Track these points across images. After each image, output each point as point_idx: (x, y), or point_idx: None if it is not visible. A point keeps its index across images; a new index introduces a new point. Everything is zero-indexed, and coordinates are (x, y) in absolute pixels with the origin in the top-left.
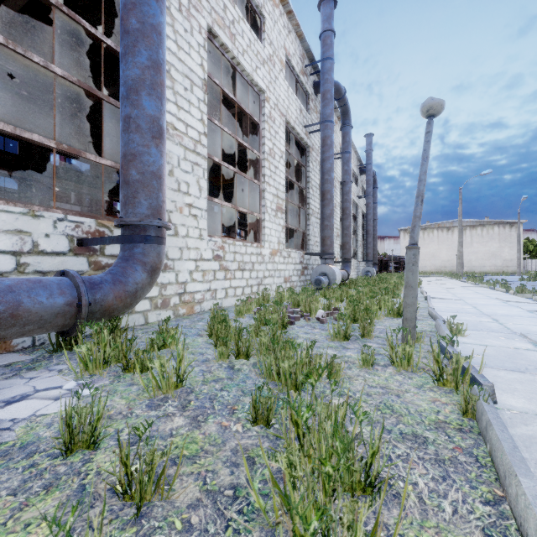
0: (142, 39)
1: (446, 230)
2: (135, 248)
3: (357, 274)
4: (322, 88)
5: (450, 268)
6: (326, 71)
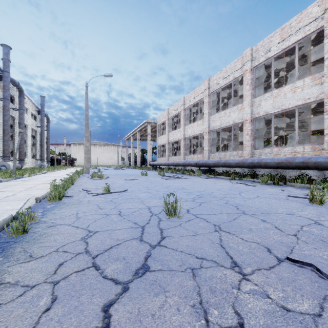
0: None
1: (94, 145)
2: None
3: (35, 166)
4: (3, 83)
5: (95, 163)
6: (5, 77)
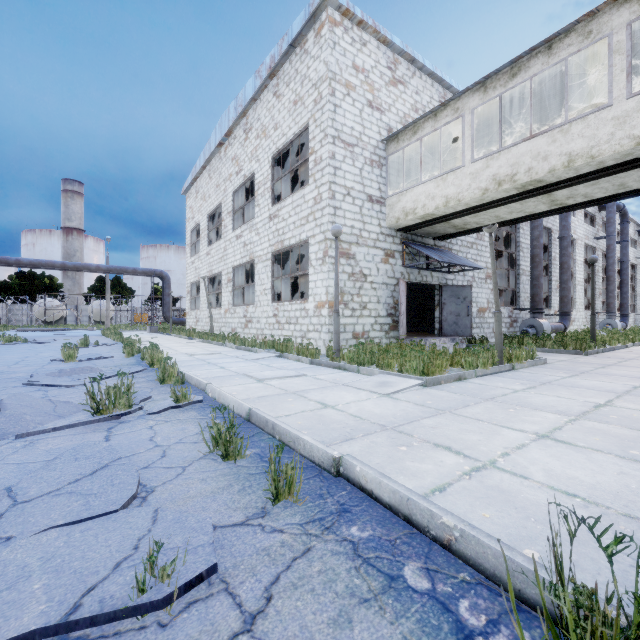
0: (627, 284)
1: None
2: (626, 318)
3: None
4: None
5: None
6: None
